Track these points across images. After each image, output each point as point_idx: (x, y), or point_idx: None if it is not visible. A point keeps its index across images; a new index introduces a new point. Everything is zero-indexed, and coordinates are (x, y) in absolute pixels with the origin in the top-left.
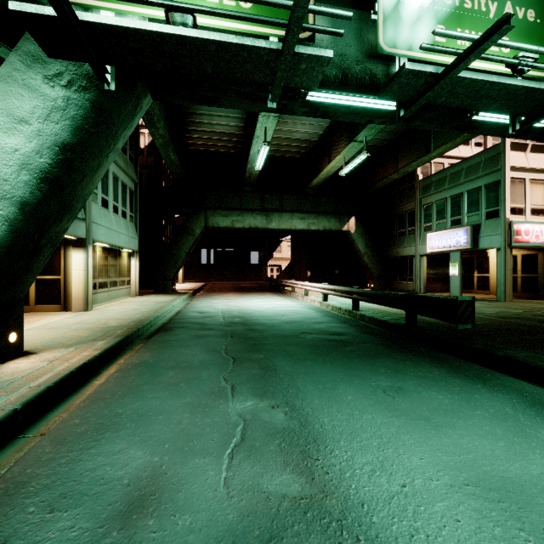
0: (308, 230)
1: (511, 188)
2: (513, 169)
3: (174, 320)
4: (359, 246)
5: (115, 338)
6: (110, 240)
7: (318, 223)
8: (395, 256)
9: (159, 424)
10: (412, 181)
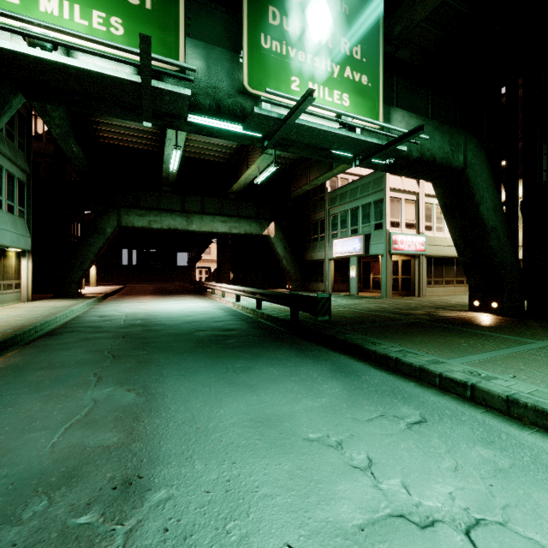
0: (231, 233)
1: (391, 205)
2: (393, 190)
3: (66, 325)
4: (278, 250)
5: None
6: None
7: (239, 227)
8: (310, 259)
9: (6, 414)
10: (323, 193)
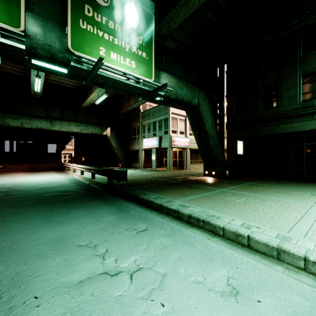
0: (82, 133)
1: (172, 121)
2: (173, 113)
3: None
4: (112, 144)
5: None
6: None
7: (87, 129)
8: (131, 149)
9: None
10: (138, 112)
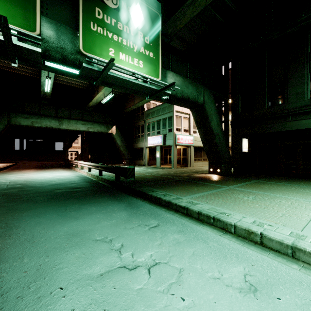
0: (88, 131)
1: (176, 119)
2: (177, 112)
3: None
4: (117, 142)
5: None
6: None
7: (94, 128)
8: (136, 147)
9: None
10: (143, 110)
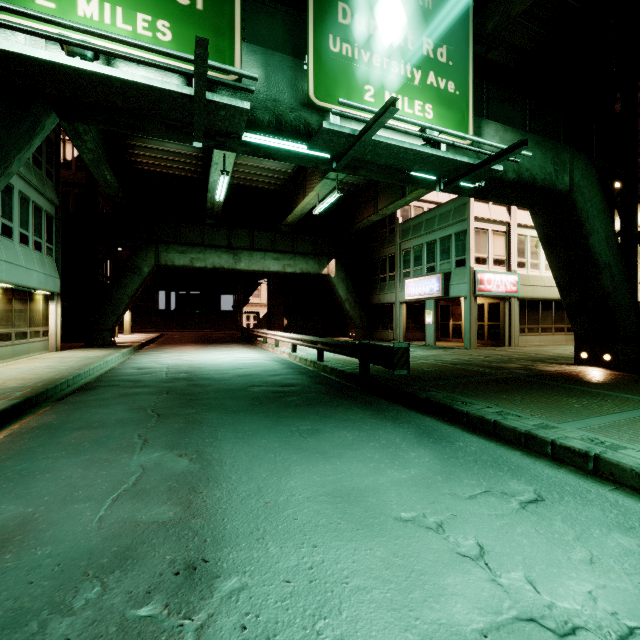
0: (284, 273)
1: (476, 238)
2: (478, 220)
3: (101, 378)
4: (339, 292)
5: (10, 401)
6: (14, 278)
7: (295, 265)
8: (377, 303)
9: (44, 481)
10: (393, 224)
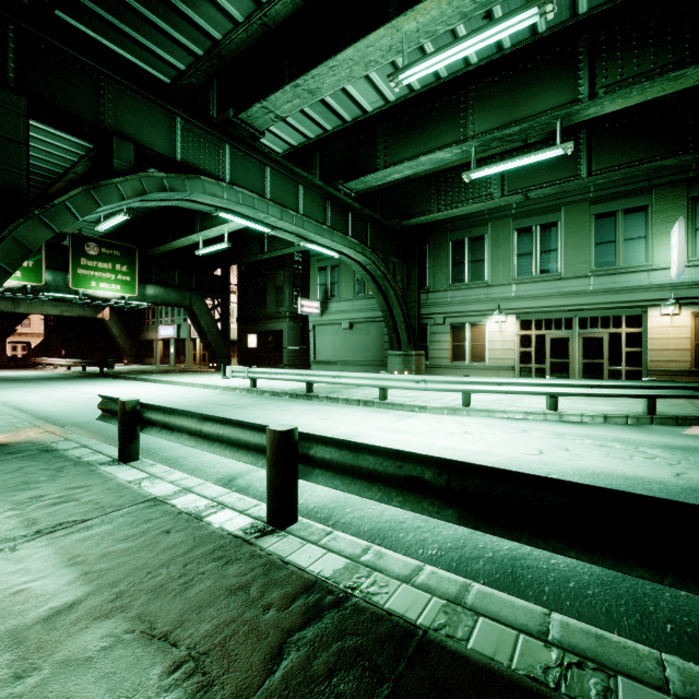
0: (63, 316)
1: None
2: None
3: None
4: (113, 331)
5: None
6: None
7: (72, 311)
8: (145, 339)
9: None
10: None
